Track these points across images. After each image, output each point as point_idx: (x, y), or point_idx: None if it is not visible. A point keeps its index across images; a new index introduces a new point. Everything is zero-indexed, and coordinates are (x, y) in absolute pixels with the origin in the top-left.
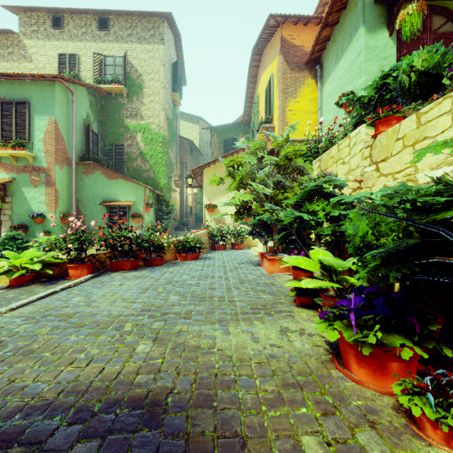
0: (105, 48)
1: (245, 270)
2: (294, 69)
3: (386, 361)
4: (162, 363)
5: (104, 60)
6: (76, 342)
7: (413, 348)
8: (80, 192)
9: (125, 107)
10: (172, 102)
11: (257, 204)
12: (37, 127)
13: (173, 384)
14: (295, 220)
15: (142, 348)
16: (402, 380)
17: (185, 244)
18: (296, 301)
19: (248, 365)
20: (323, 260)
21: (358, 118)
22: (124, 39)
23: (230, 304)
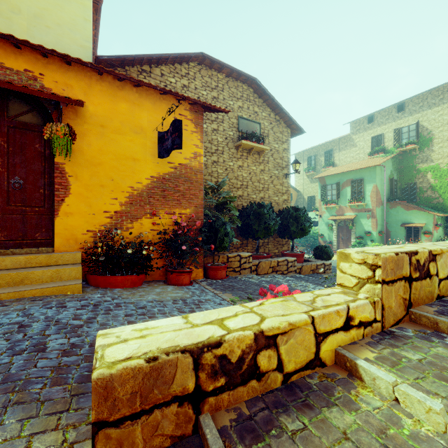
0: (402, 123)
1: None
2: None
3: None
4: None
5: (401, 131)
6: None
7: None
8: (387, 218)
9: (417, 157)
10: None
11: None
12: (367, 189)
13: None
14: None
15: None
16: None
17: None
18: None
19: None
20: None
21: None
22: (416, 111)
23: None
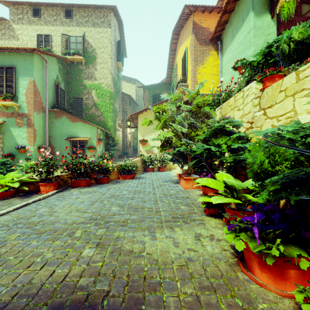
0: (70, 30)
1: (168, 187)
2: (202, 44)
3: (285, 268)
4: (102, 266)
5: (69, 39)
6: (35, 247)
7: (308, 258)
8: (51, 131)
9: (84, 71)
10: (116, 68)
11: (176, 139)
12: (21, 85)
13: (109, 287)
14: (205, 151)
15: (87, 252)
16: (302, 288)
17: (125, 168)
18: (206, 211)
19: (170, 268)
20: (227, 182)
21: (249, 77)
22: (83, 24)
23: (156, 213)
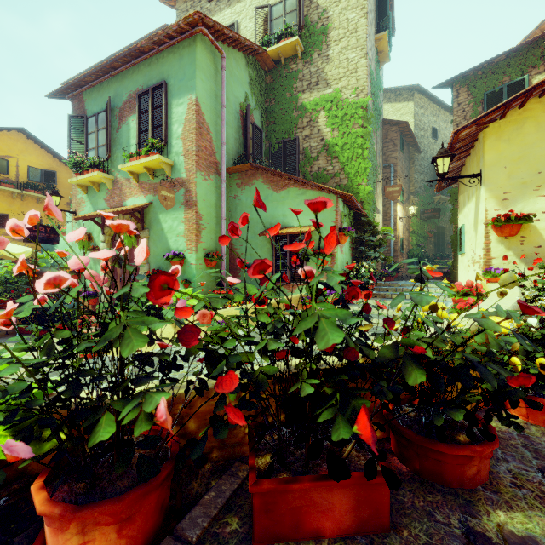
0: None
1: None
2: None
3: None
4: None
5: (269, 13)
6: None
7: None
8: (234, 218)
9: (300, 75)
10: (375, 54)
11: None
12: (175, 117)
13: None
14: None
15: None
16: None
17: None
18: None
19: None
20: None
21: None
22: None
23: None
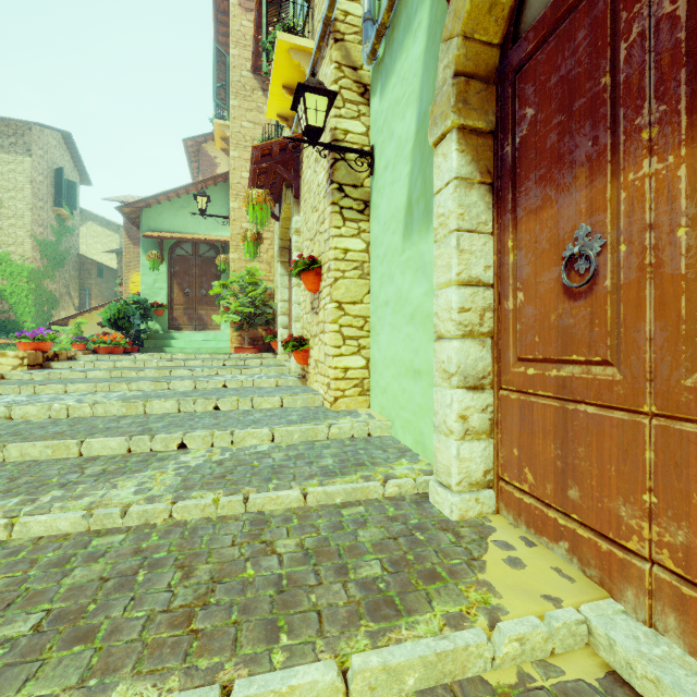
0: None
1: None
2: (138, 244)
3: None
4: None
5: None
6: None
7: None
8: None
9: None
10: (56, 218)
11: None
12: None
13: None
14: None
15: None
16: None
17: None
18: None
19: None
20: None
21: None
22: None
23: None
